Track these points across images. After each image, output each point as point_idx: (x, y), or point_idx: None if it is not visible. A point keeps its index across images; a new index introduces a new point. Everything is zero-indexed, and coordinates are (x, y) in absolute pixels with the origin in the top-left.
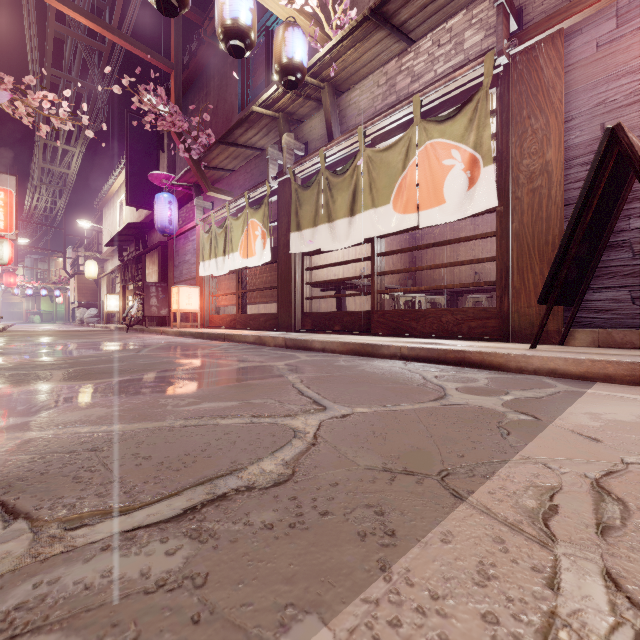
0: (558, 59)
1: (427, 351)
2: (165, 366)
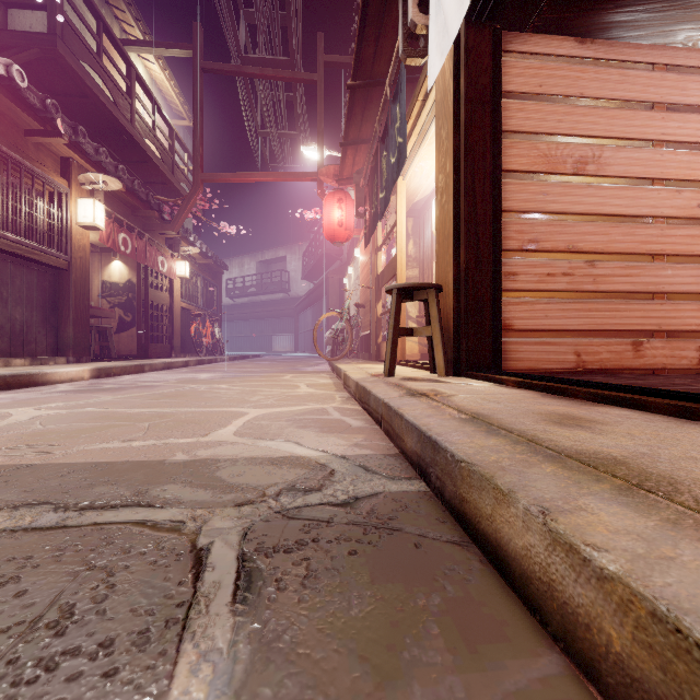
0: None
1: None
2: None
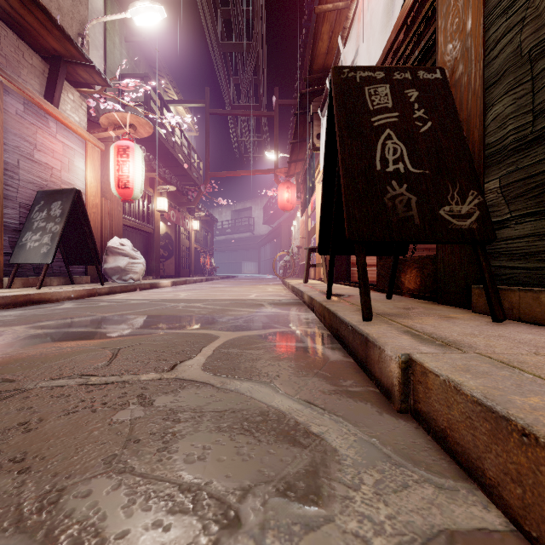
0: (1, 99)
1: (2, 299)
2: (75, 347)
